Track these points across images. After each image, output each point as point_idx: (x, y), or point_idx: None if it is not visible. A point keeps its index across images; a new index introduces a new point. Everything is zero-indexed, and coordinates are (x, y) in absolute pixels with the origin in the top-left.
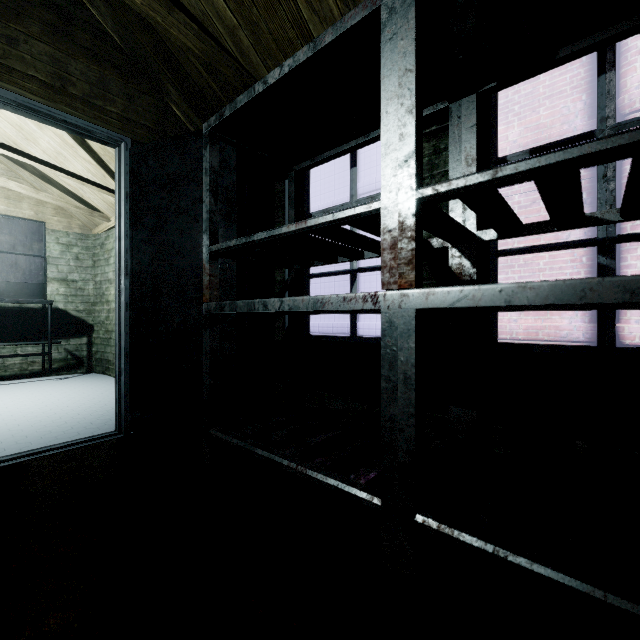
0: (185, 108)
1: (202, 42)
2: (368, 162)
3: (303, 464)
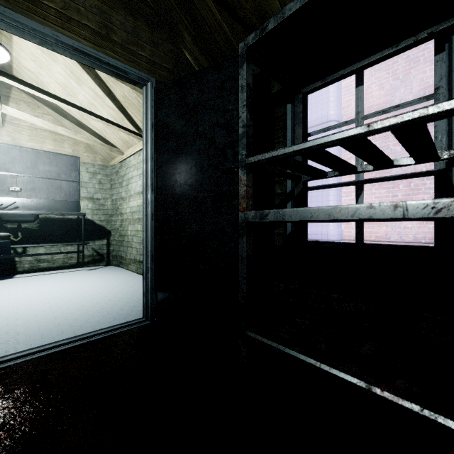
0: (196, 52)
1: None
2: (314, 102)
3: (388, 390)
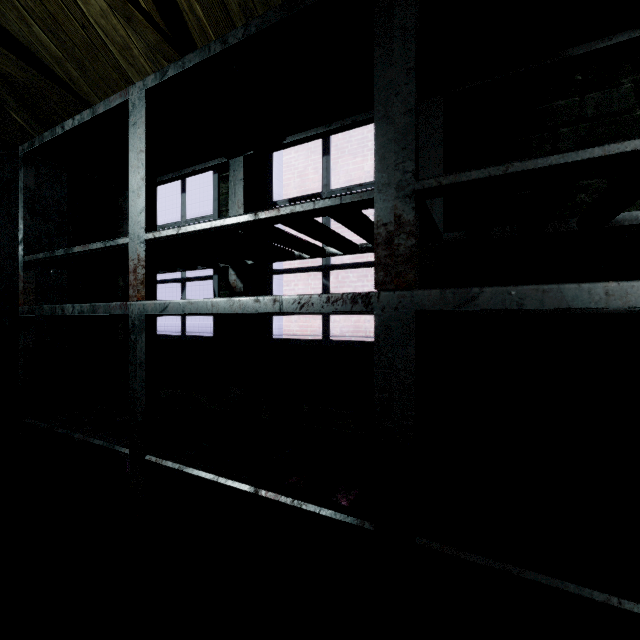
0: (25, 116)
1: (22, 71)
2: None
3: (90, 435)
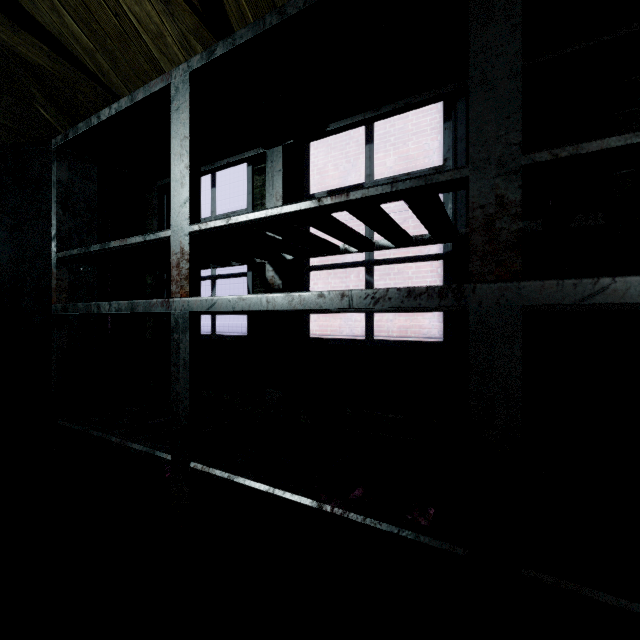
0: (53, 112)
1: (54, 62)
2: None
3: (127, 439)
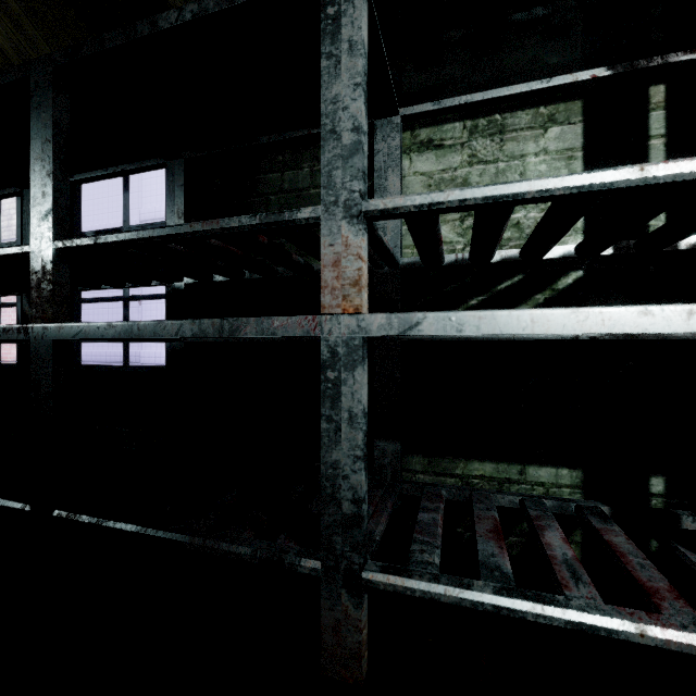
0: None
1: None
2: (149, 190)
3: None
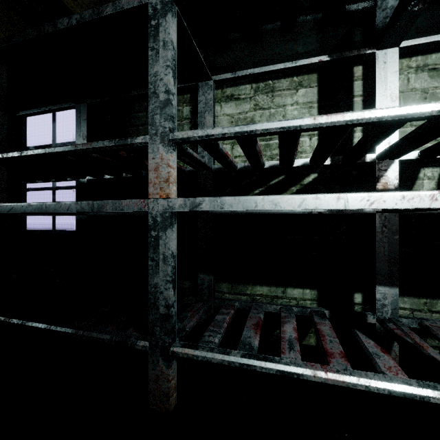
0: None
1: None
2: None
3: None
